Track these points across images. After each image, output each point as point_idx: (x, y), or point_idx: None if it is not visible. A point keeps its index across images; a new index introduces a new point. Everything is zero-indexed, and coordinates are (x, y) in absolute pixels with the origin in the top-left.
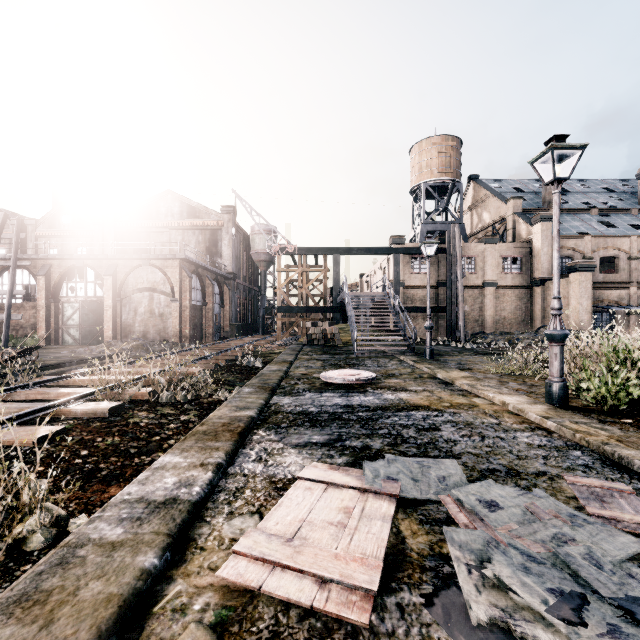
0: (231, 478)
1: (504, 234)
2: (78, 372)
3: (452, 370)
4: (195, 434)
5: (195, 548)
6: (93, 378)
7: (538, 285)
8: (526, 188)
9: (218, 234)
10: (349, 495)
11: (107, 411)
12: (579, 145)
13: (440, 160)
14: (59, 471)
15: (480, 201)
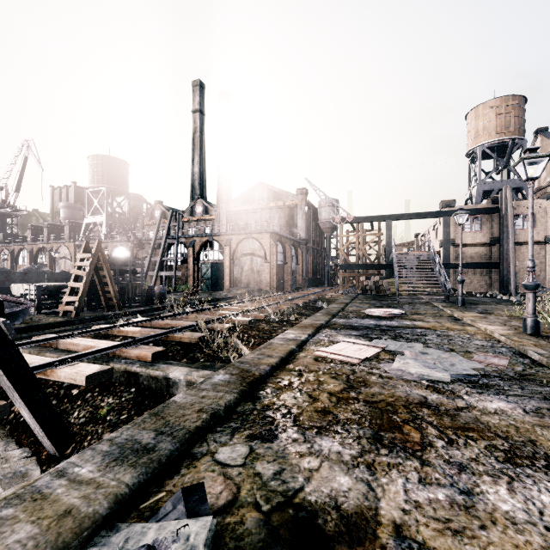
0: (314, 339)
1: None
2: (224, 304)
3: (469, 312)
4: (297, 326)
5: (305, 350)
6: (232, 308)
7: None
8: None
9: (294, 210)
10: (363, 346)
11: (248, 321)
12: (545, 155)
13: (499, 121)
14: (240, 340)
15: None
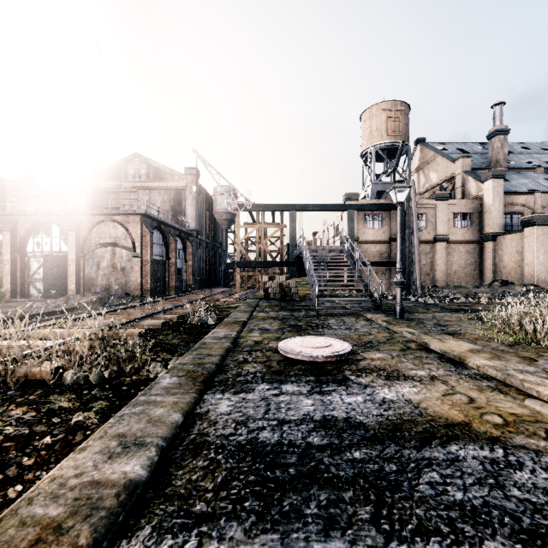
0: None
1: (451, 192)
2: None
3: (445, 337)
4: None
5: None
6: (4, 344)
7: (489, 240)
8: (471, 150)
9: (182, 194)
10: None
11: None
12: None
13: (389, 124)
14: None
15: (427, 162)
